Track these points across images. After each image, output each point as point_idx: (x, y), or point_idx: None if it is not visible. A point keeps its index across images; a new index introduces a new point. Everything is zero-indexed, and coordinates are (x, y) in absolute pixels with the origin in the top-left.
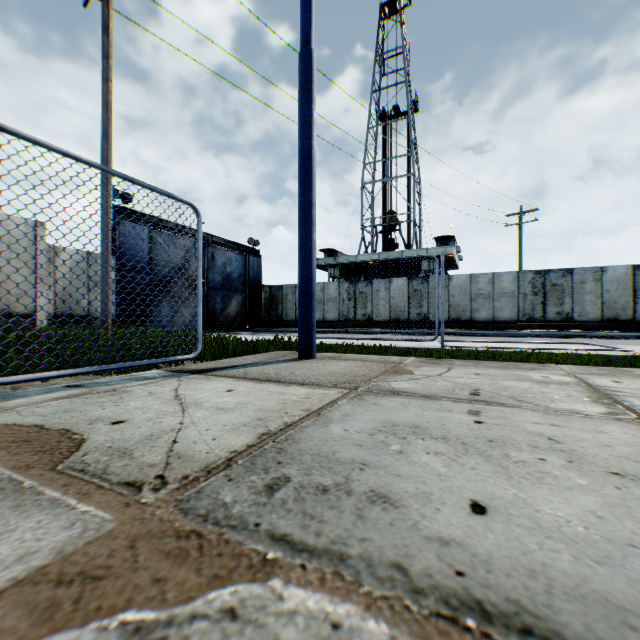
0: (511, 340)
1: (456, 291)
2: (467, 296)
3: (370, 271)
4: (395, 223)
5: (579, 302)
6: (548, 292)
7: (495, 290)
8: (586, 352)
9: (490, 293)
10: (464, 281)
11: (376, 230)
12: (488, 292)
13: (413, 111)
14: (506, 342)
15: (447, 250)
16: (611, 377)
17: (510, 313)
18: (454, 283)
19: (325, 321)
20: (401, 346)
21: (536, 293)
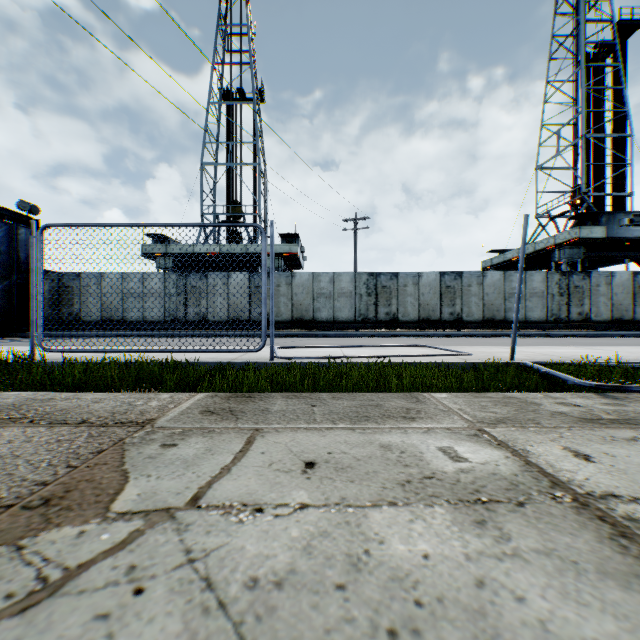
0: (351, 341)
1: (299, 289)
2: (310, 295)
3: (211, 264)
4: (239, 214)
5: (403, 304)
6: (380, 293)
7: (336, 290)
8: (436, 359)
9: (331, 293)
10: (307, 279)
11: (218, 219)
12: (329, 291)
13: (259, 99)
14: (349, 346)
15: (292, 248)
16: (546, 431)
17: (349, 313)
18: (297, 281)
19: (146, 321)
20: (212, 360)
21: (370, 294)
